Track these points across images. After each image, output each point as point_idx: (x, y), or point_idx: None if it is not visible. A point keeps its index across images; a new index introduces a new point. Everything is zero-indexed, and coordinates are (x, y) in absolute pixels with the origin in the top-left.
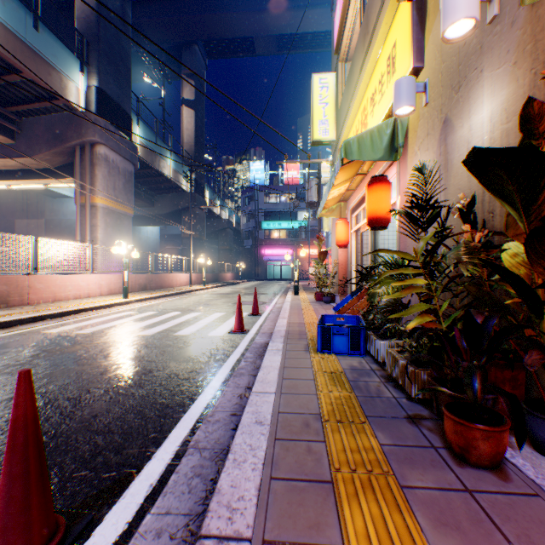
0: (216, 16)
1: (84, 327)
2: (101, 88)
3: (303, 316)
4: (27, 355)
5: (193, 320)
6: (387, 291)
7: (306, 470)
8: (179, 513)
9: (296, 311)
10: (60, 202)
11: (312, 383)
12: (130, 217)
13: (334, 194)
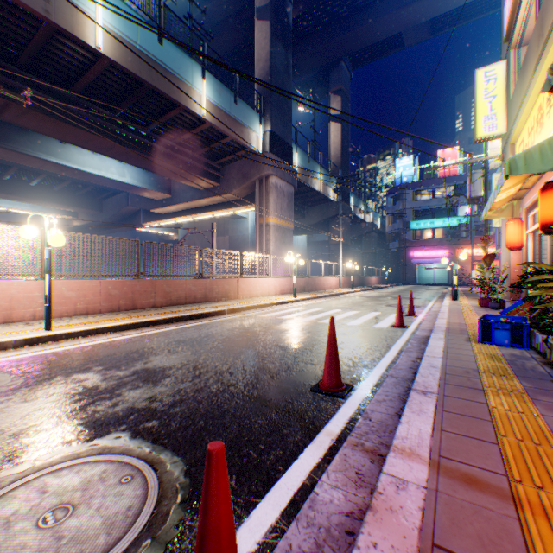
0: (362, 28)
1: (280, 315)
2: (272, 132)
3: (463, 318)
4: (262, 327)
5: (355, 316)
6: (552, 294)
7: (465, 384)
8: (393, 392)
9: (455, 314)
10: (238, 222)
11: (472, 357)
12: (291, 231)
13: (501, 197)
